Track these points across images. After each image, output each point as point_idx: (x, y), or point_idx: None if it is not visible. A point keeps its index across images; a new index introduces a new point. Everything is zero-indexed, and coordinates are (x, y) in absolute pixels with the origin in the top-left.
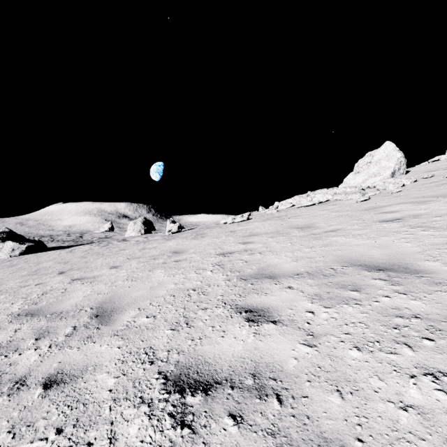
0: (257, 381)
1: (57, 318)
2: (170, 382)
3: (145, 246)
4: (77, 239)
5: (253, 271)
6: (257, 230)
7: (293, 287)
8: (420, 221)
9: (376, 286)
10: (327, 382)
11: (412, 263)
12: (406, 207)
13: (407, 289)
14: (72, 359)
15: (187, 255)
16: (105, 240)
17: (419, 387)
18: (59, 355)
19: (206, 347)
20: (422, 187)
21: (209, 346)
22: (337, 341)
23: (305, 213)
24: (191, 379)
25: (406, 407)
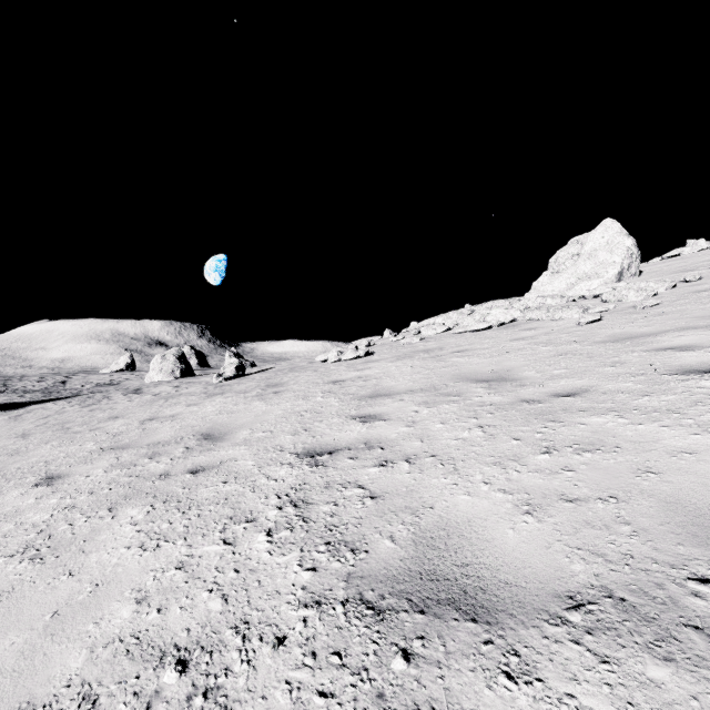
0: None
1: None
2: None
3: (160, 410)
4: (55, 387)
5: (399, 552)
6: (388, 382)
7: None
8: None
9: None
10: None
11: None
12: (709, 336)
13: None
14: None
15: (227, 451)
16: (103, 390)
17: None
18: None
19: None
20: (701, 297)
21: None
22: None
23: (479, 345)
24: None
25: None
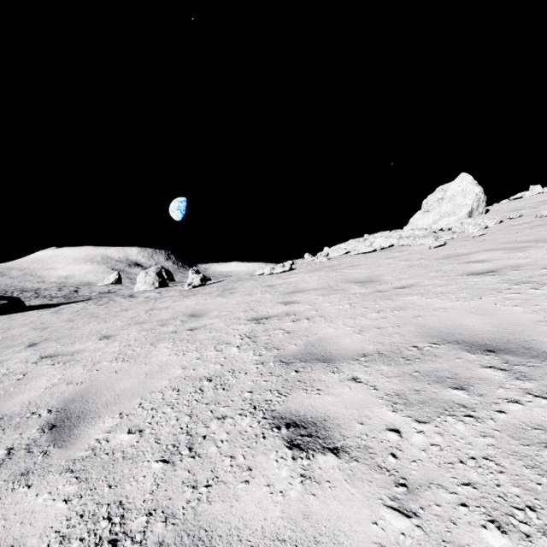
0: None
1: None
2: None
3: (155, 305)
4: (71, 294)
5: (298, 348)
6: (303, 285)
7: (360, 379)
8: (523, 274)
9: (492, 381)
10: None
11: (536, 340)
12: (497, 254)
13: (545, 388)
14: None
15: (207, 321)
16: (106, 296)
17: None
18: None
19: (216, 507)
20: (512, 229)
21: (222, 506)
22: (454, 502)
23: (364, 262)
24: None
25: None
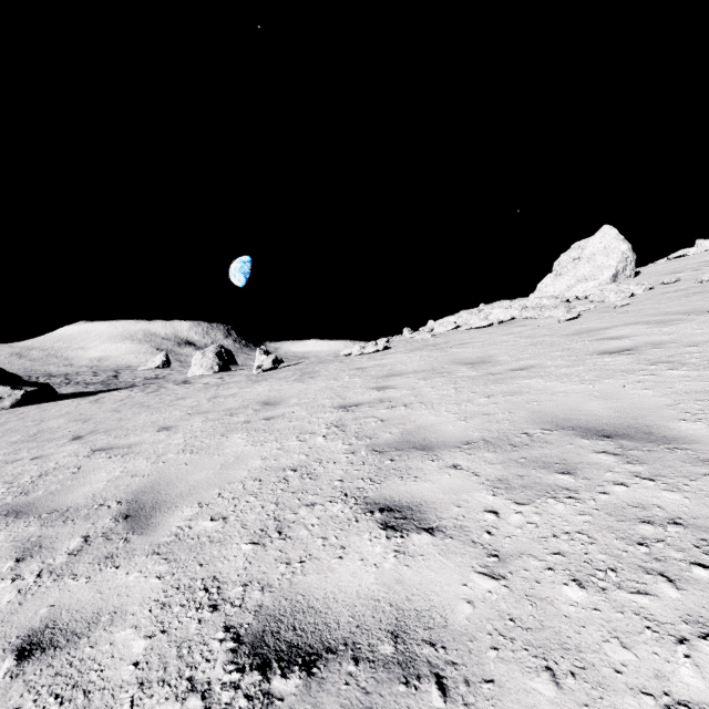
0: (401, 648)
1: (59, 521)
2: (244, 647)
3: (218, 392)
4: (110, 380)
5: (393, 437)
6: (400, 367)
7: (461, 466)
8: (664, 352)
9: (602, 465)
10: (528, 650)
11: (658, 425)
12: (639, 329)
13: (655, 471)
14: (76, 599)
15: (286, 409)
16: (154, 382)
17: (696, 664)
18: (53, 591)
19: (311, 578)
20: (663, 298)
21: (317, 576)
22: (541, 567)
23: (477, 339)
24: (283, 642)
25: (676, 706)
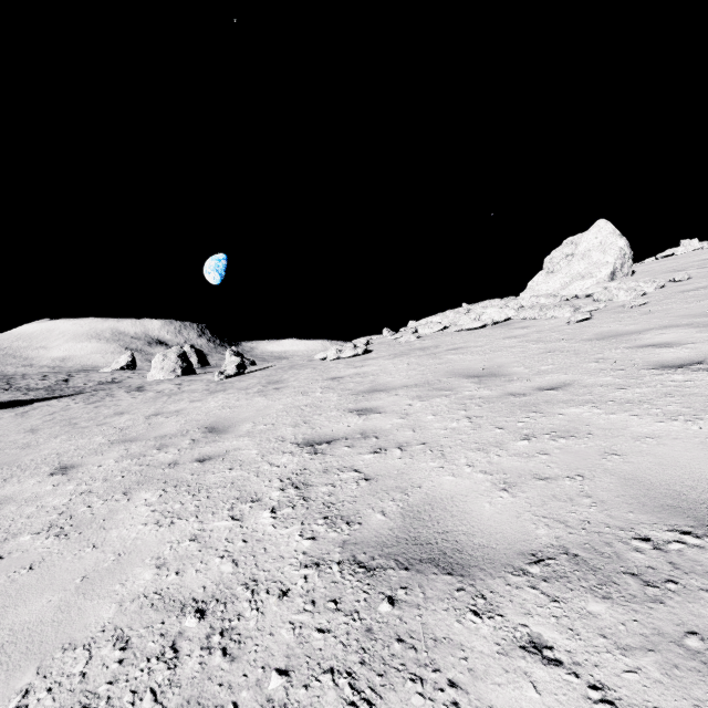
0: None
1: None
2: None
3: (164, 406)
4: (58, 385)
5: (389, 523)
6: (385, 378)
7: (553, 648)
8: None
9: None
10: None
11: None
12: (688, 334)
13: None
14: None
15: (232, 442)
16: (105, 388)
17: None
18: None
19: None
20: (687, 296)
21: None
22: None
23: (473, 343)
24: None
25: None
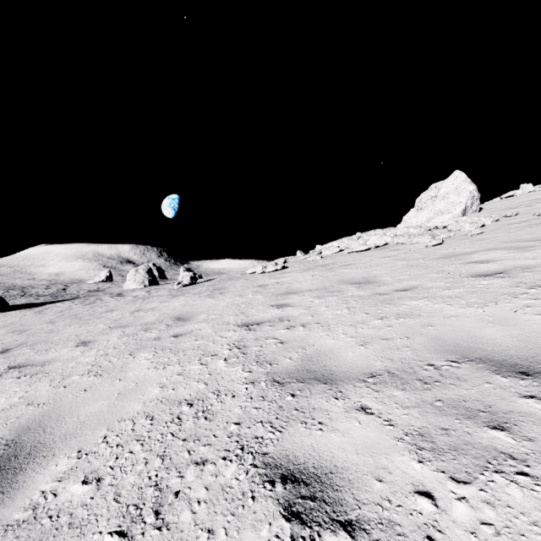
0: None
1: None
2: None
3: (142, 305)
4: (58, 292)
5: (293, 363)
6: (296, 285)
7: (371, 409)
8: (536, 276)
9: (539, 418)
10: None
11: None
12: (501, 254)
13: None
14: None
15: (194, 326)
16: (94, 294)
17: None
18: None
19: None
20: (511, 228)
21: None
22: None
23: (359, 261)
24: None
25: None
